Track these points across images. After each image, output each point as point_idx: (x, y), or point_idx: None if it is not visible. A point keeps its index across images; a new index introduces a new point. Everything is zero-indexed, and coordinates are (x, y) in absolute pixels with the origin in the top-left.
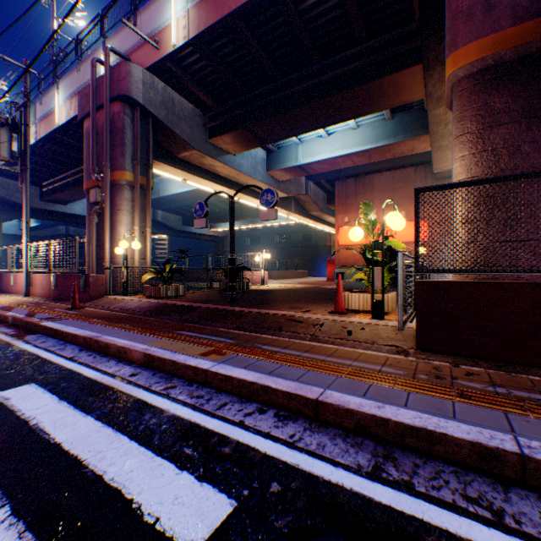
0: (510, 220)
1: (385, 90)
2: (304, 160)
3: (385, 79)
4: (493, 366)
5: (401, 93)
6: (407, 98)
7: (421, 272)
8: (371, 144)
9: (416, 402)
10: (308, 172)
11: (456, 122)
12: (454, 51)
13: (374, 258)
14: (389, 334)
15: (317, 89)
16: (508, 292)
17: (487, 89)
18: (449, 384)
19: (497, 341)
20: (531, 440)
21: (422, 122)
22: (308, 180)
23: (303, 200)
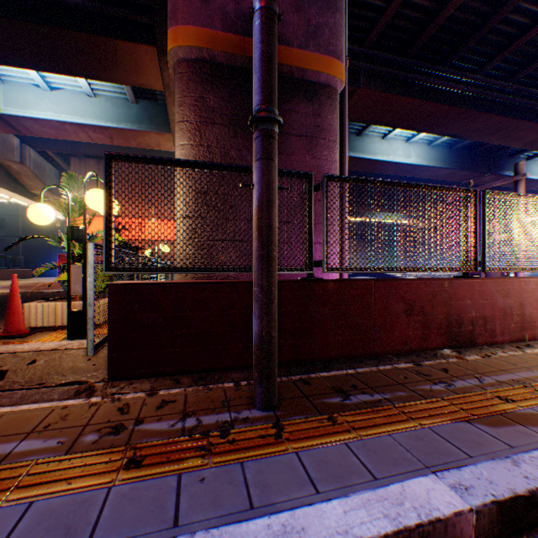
0: (223, 220)
1: (122, 58)
2: (10, 109)
3: (119, 42)
4: (196, 380)
5: (141, 72)
6: (148, 82)
7: (116, 271)
8: (113, 123)
9: (26, 537)
10: (21, 129)
11: (178, 105)
12: (176, 26)
13: (77, 251)
14: (78, 362)
15: (15, 1)
16: (211, 292)
17: (205, 82)
18: (127, 439)
19: (201, 349)
20: (195, 535)
21: (168, 120)
22: (27, 144)
23: (19, 171)
